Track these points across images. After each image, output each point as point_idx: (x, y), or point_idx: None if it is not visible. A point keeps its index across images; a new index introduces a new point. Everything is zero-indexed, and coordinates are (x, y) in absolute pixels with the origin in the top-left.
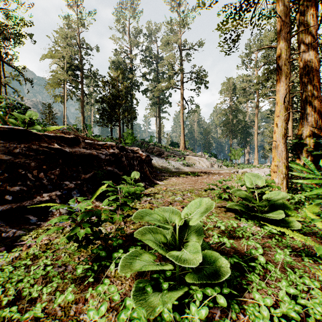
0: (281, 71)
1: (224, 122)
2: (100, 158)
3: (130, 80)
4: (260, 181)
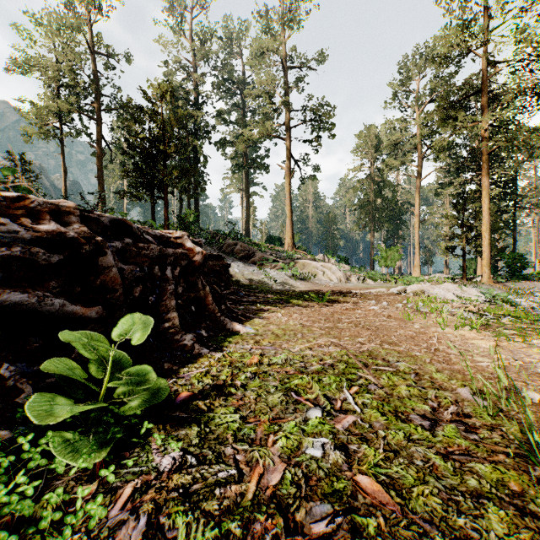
0: None
1: (360, 202)
2: None
3: (193, 119)
4: None
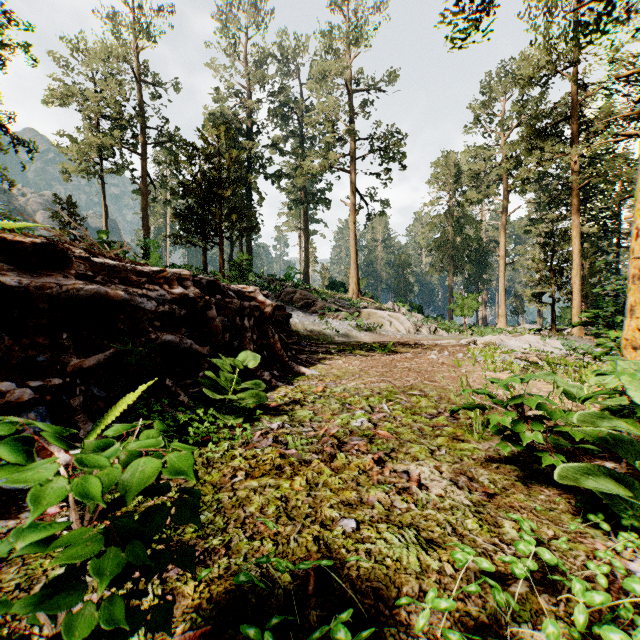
0: None
1: (437, 241)
2: (139, 308)
3: (246, 151)
4: None
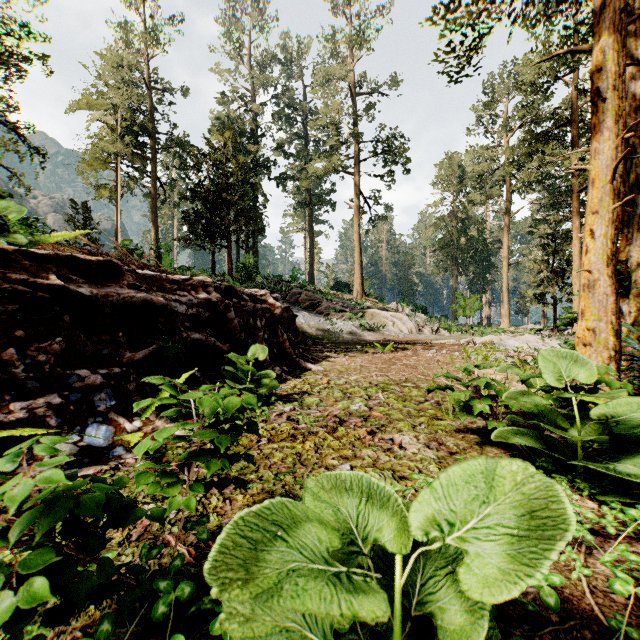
0: (604, 105)
1: (441, 242)
2: (174, 311)
3: (252, 155)
4: (584, 372)
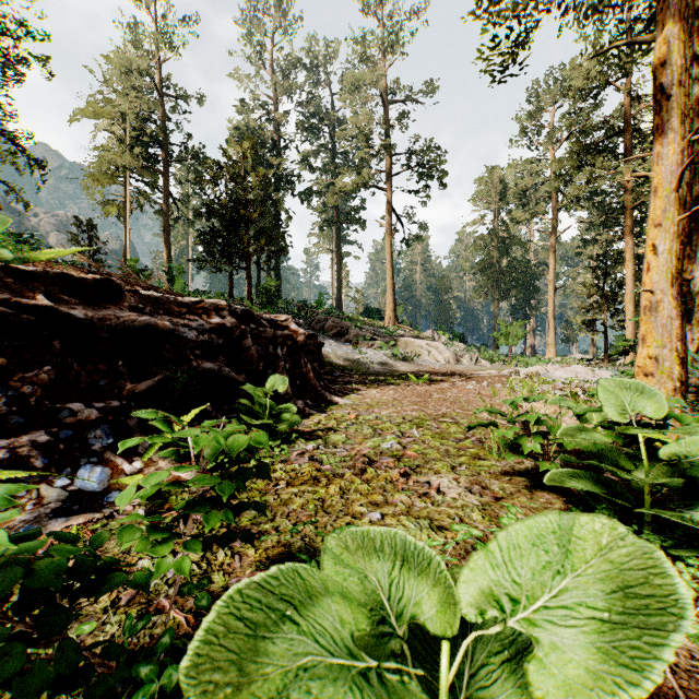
0: (668, 103)
1: (481, 264)
2: (182, 338)
3: (274, 169)
4: (652, 405)
